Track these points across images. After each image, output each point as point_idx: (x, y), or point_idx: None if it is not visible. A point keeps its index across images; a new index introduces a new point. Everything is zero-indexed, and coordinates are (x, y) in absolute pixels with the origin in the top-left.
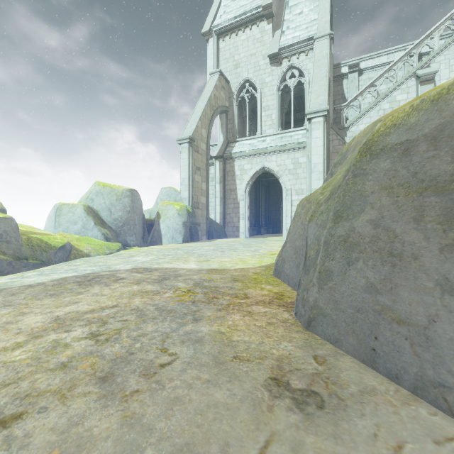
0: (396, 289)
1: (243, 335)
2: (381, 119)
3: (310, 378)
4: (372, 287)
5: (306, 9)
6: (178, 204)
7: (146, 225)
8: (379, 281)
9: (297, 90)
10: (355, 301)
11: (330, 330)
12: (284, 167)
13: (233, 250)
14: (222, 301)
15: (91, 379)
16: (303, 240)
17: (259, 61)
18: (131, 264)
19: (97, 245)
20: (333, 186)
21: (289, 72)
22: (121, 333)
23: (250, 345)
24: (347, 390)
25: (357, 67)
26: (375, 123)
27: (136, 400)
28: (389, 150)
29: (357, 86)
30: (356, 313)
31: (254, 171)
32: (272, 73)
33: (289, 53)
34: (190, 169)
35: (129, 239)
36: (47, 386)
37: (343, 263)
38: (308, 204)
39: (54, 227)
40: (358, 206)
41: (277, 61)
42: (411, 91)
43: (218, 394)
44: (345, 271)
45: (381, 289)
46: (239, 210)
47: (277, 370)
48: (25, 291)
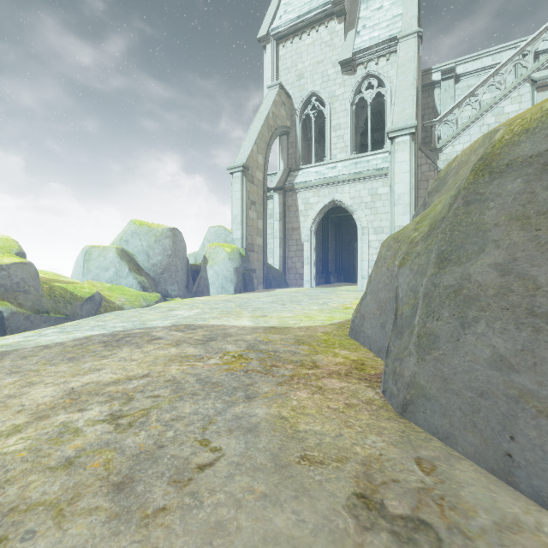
0: (543, 365)
1: (313, 422)
2: (498, 128)
3: (415, 497)
4: (502, 361)
5: (387, 3)
6: (229, 246)
7: (191, 271)
8: (514, 353)
9: (375, 104)
10: (476, 381)
11: (438, 419)
12: (360, 200)
13: (296, 302)
14: (283, 372)
15: (102, 487)
16: (390, 292)
17: (328, 69)
18: (171, 319)
19: (132, 296)
20: (433, 219)
21: (365, 82)
22: (150, 415)
23: (324, 439)
24: (474, 521)
25: (452, 73)
26: (488, 134)
27: (161, 525)
28: (520, 165)
29: (453, 97)
30: (478, 397)
31: (321, 205)
32: (343, 84)
33: (366, 58)
34: (243, 203)
35: (170, 288)
36: (42, 495)
37: (455, 325)
38: (396, 244)
39: (82, 274)
40: (474, 244)
41: (351, 68)
42: (525, 99)
43: (280, 520)
44: (457, 336)
45: (518, 364)
46: (303, 253)
47: (364, 481)
48: (39, 354)
